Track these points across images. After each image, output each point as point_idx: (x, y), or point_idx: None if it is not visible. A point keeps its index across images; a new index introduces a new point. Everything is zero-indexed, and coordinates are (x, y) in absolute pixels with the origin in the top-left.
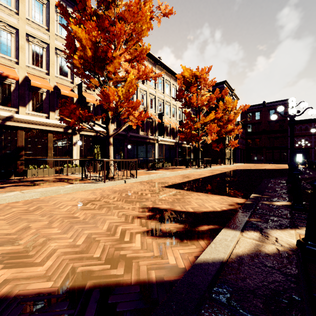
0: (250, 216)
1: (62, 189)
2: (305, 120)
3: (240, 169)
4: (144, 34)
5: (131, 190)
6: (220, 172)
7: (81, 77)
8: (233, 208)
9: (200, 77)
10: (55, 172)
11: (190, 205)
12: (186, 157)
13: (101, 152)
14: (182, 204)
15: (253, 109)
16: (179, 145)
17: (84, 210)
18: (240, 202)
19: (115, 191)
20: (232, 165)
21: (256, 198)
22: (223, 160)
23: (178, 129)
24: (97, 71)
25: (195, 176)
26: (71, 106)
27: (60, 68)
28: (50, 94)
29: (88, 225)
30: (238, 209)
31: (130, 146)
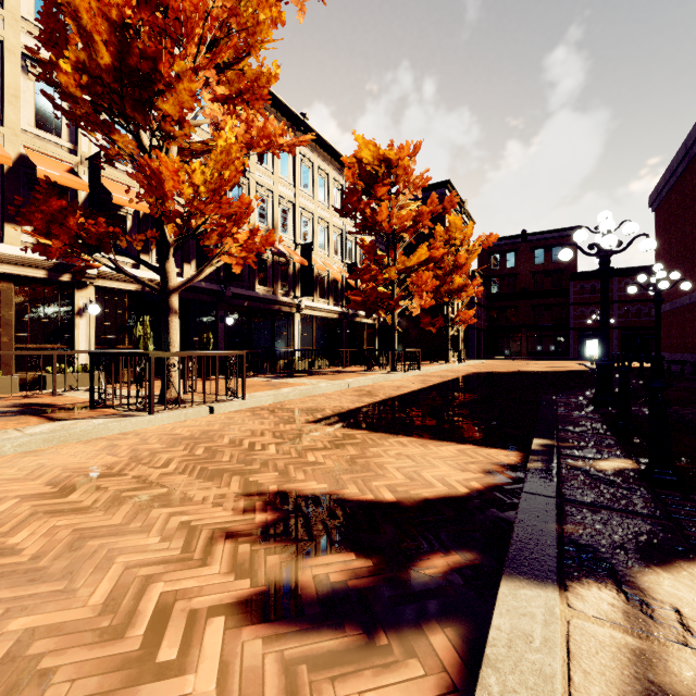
0: (558, 516)
1: (10, 441)
2: None
3: (481, 372)
4: (263, 35)
5: (223, 434)
6: (442, 380)
7: (85, 128)
8: (498, 483)
9: (396, 163)
10: (22, 386)
11: (384, 479)
12: (365, 346)
13: (157, 335)
14: (363, 476)
15: (502, 245)
16: (350, 319)
17: (54, 514)
18: (510, 463)
19: (179, 439)
20: (463, 364)
21: (547, 450)
22: (444, 352)
23: (348, 283)
24: (129, 112)
25: (387, 391)
26: (51, 202)
27: (39, 110)
28: (6, 176)
29: (37, 588)
30: (510, 486)
31: (232, 319)
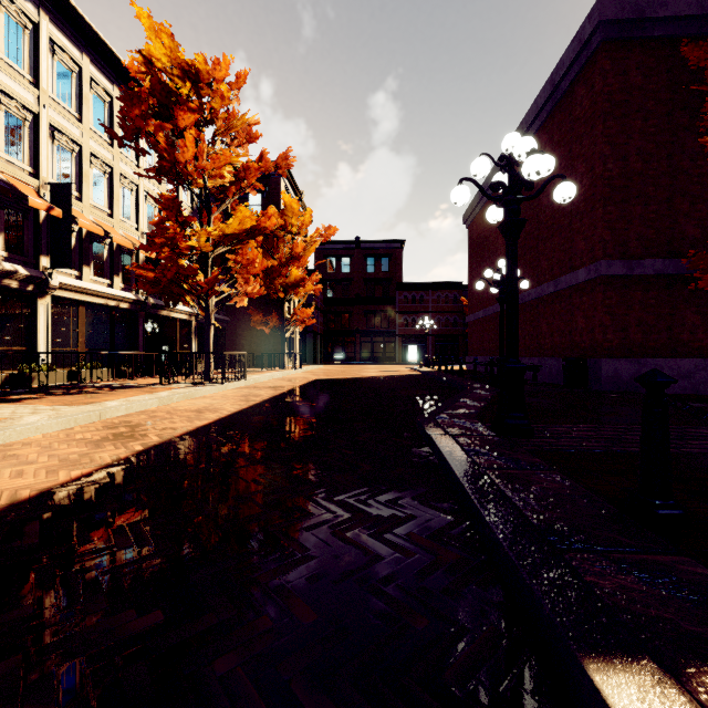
0: None
1: None
2: (420, 283)
3: (321, 379)
4: None
5: None
6: (274, 394)
7: None
8: None
9: (208, 79)
10: None
11: None
12: (177, 349)
13: None
14: None
15: (338, 249)
16: (151, 311)
17: None
18: None
19: None
20: (301, 370)
21: None
22: (280, 357)
23: (147, 261)
24: None
25: (173, 422)
26: None
27: None
28: None
29: None
30: None
31: None
